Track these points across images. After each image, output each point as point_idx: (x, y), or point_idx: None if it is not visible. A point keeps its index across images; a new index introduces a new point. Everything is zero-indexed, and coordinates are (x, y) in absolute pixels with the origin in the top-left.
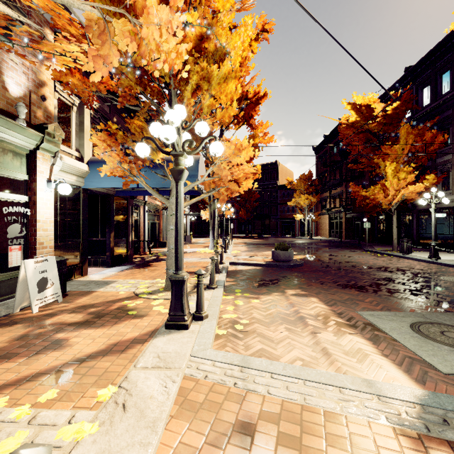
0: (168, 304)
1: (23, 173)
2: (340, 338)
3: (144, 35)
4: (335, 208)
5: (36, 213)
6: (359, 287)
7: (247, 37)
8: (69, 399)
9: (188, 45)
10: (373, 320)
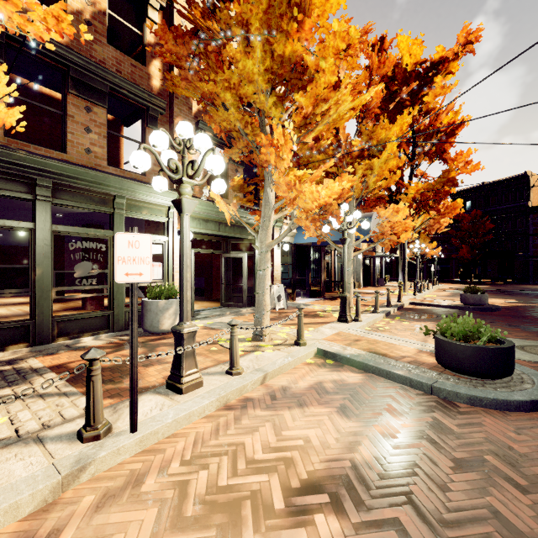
0: None
1: None
2: None
3: None
4: None
5: (273, 261)
6: (531, 328)
7: (405, 124)
8: None
9: None
10: None
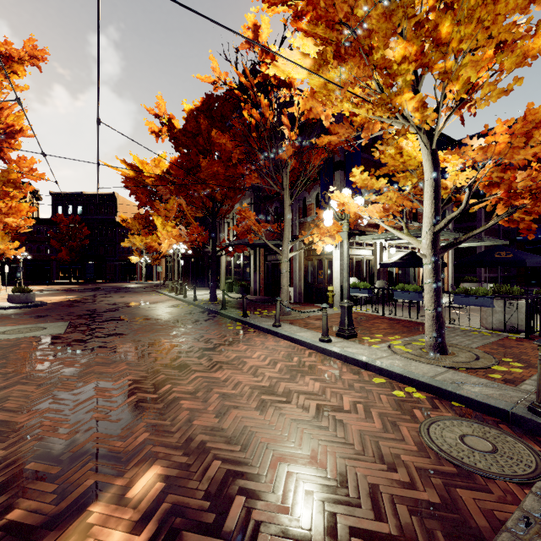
0: None
1: None
2: None
3: None
4: None
5: None
6: (45, 316)
7: None
8: None
9: None
10: None
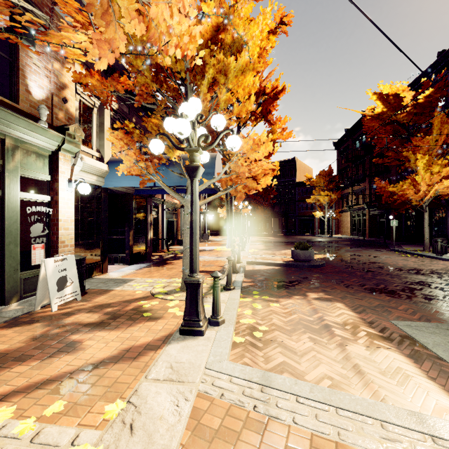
0: (183, 306)
1: (46, 174)
2: (373, 352)
3: (153, 15)
4: (358, 205)
5: (58, 212)
6: (389, 292)
7: (266, 26)
8: (76, 412)
9: (202, 27)
10: (411, 333)
